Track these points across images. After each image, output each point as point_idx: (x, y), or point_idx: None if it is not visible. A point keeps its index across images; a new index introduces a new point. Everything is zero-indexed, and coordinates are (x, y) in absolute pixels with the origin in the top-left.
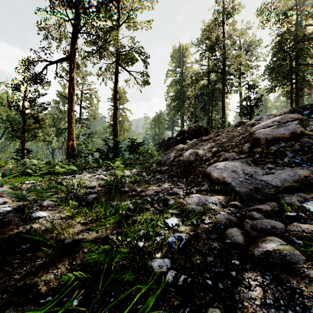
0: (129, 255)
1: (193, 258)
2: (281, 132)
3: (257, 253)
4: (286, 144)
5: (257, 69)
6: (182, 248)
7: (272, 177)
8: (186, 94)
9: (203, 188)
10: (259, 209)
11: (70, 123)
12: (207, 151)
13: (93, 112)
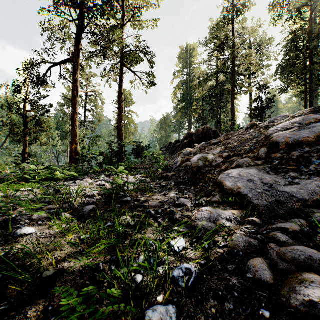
0: (123, 295)
1: (206, 304)
2: (305, 135)
3: (295, 302)
4: (311, 149)
5: (269, 69)
6: (191, 287)
7: (297, 188)
8: (194, 96)
9: (214, 199)
10: (284, 228)
11: (74, 126)
12: (217, 156)
13: (98, 114)
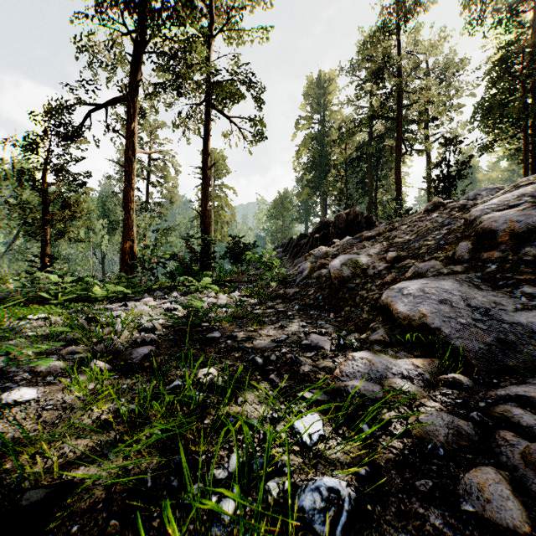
0: None
1: None
2: None
3: None
4: None
5: (460, 112)
6: None
7: None
8: (331, 159)
9: (375, 337)
10: (523, 397)
11: (128, 210)
12: (375, 259)
13: (169, 192)
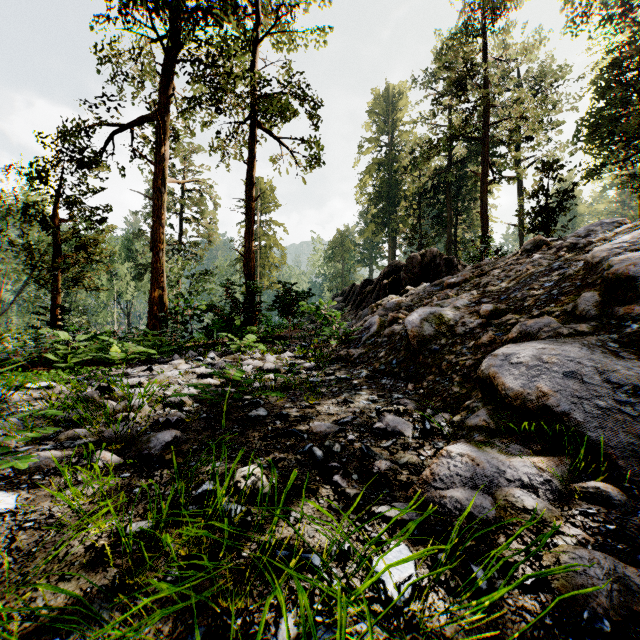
0: None
1: None
2: None
3: None
4: None
5: (558, 131)
6: None
7: None
8: (401, 189)
9: (474, 421)
10: None
11: (156, 251)
12: (465, 313)
13: (207, 229)
